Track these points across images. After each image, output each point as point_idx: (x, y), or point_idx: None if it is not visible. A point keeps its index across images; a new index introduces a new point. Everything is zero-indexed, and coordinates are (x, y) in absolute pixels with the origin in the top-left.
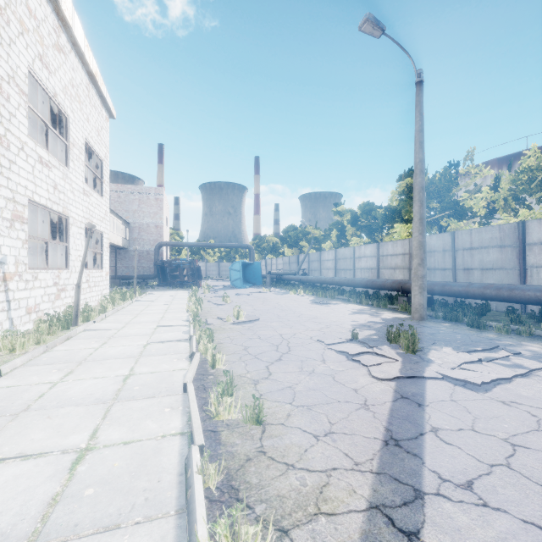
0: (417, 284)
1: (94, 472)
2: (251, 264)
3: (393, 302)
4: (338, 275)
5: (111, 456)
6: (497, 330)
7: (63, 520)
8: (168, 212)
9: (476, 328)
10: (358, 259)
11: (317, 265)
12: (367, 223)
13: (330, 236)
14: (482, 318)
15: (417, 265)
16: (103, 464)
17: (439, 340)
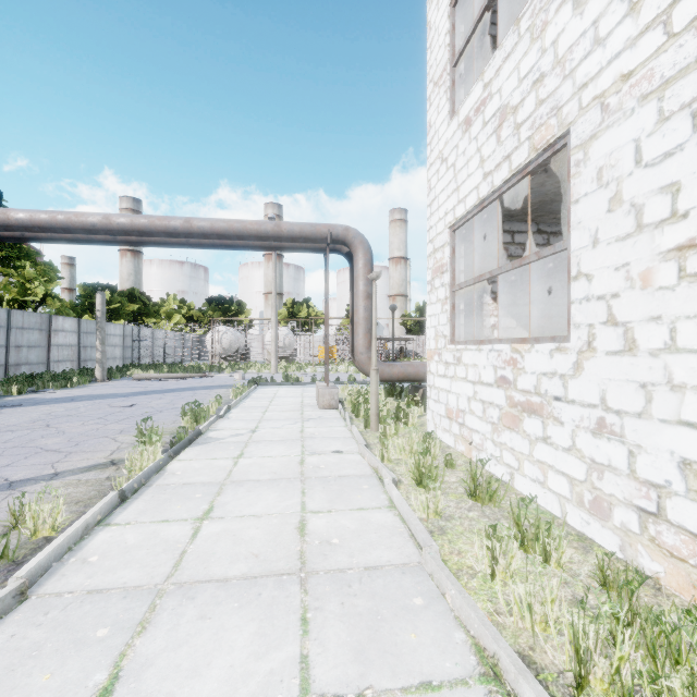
0: None
1: (196, 503)
2: None
3: None
4: None
5: (182, 512)
6: None
7: (212, 487)
8: None
9: None
10: None
11: None
12: None
13: None
14: None
15: None
16: (189, 507)
17: None
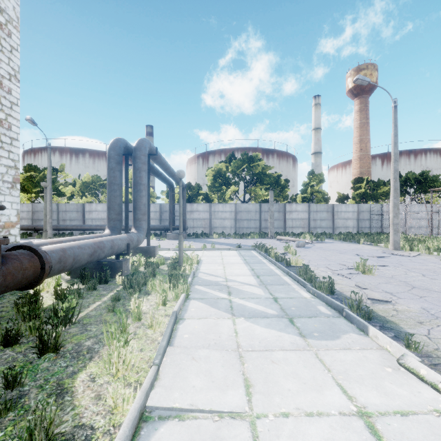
0: (49, 225)
1: None
2: None
3: (28, 236)
4: None
5: None
6: None
7: None
8: None
9: None
10: None
11: None
12: None
13: None
14: None
15: (49, 218)
16: None
17: None
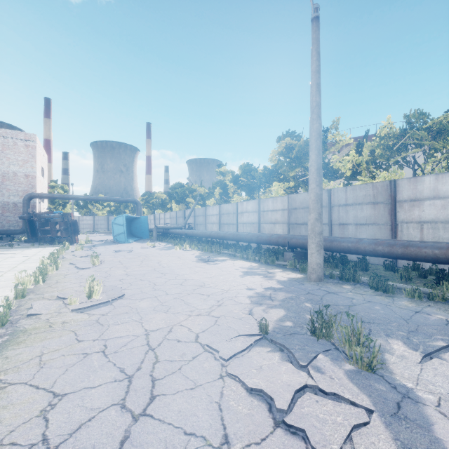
0: (315, 241)
1: None
2: (138, 218)
3: (278, 257)
4: (222, 229)
5: None
6: (407, 295)
7: None
8: (45, 162)
9: (382, 291)
10: (241, 214)
11: (202, 219)
12: (246, 183)
13: (214, 194)
14: (368, 273)
15: (315, 220)
16: None
17: (368, 322)
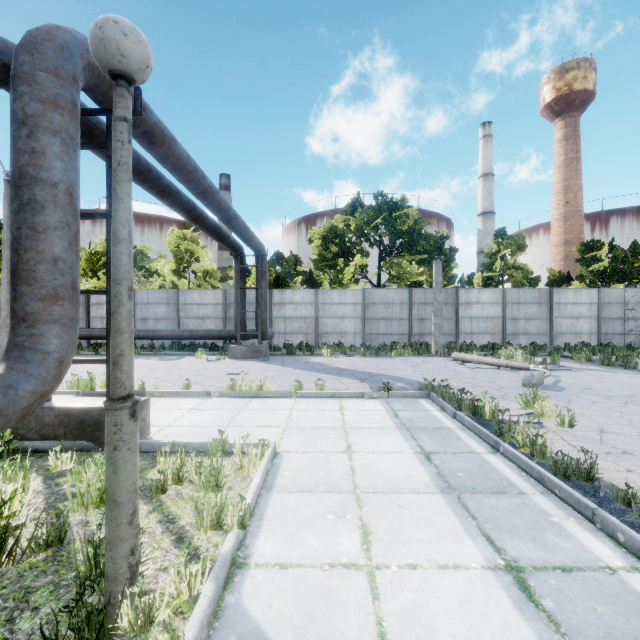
0: (6, 330)
1: None
2: None
3: None
4: None
5: None
6: None
7: None
8: None
9: None
10: None
11: None
12: None
13: None
14: None
15: (6, 316)
16: None
17: None
